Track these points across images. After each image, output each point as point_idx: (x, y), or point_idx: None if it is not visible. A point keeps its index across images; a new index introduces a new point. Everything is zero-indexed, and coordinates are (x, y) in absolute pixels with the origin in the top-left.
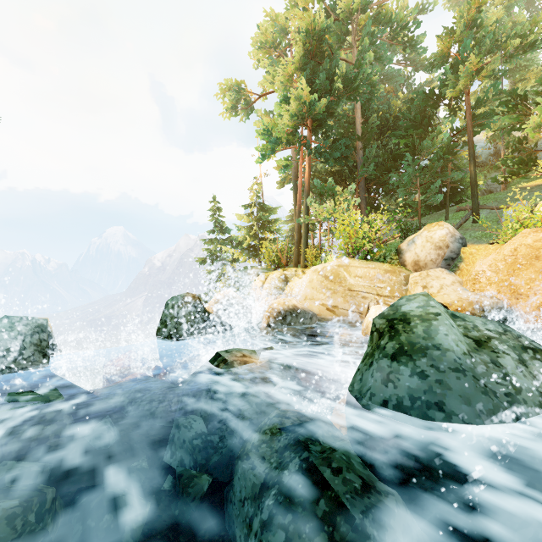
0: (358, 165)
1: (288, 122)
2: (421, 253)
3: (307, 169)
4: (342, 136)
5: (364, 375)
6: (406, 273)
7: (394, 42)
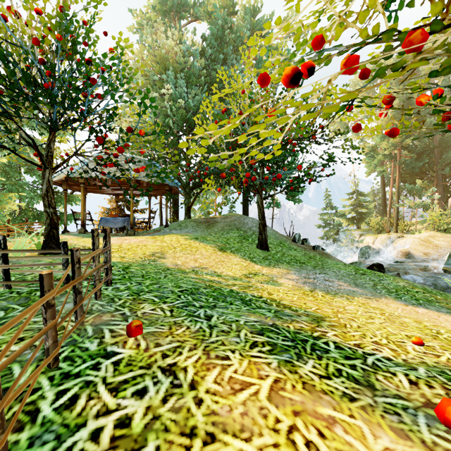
0: (436, 164)
1: (388, 153)
2: None
3: (398, 174)
4: (423, 149)
5: (447, 262)
6: None
7: None
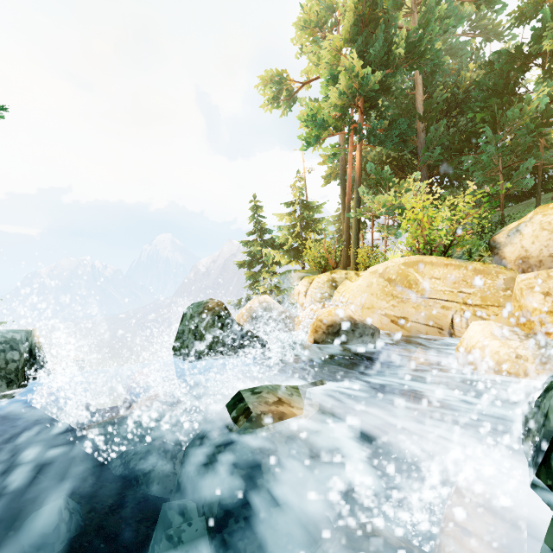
0: (419, 151)
1: (336, 102)
2: (532, 246)
3: (358, 157)
4: (400, 117)
5: None
6: (507, 274)
7: (465, 0)
